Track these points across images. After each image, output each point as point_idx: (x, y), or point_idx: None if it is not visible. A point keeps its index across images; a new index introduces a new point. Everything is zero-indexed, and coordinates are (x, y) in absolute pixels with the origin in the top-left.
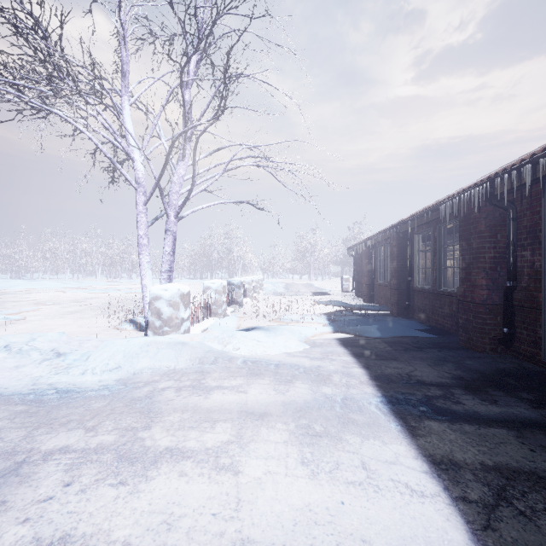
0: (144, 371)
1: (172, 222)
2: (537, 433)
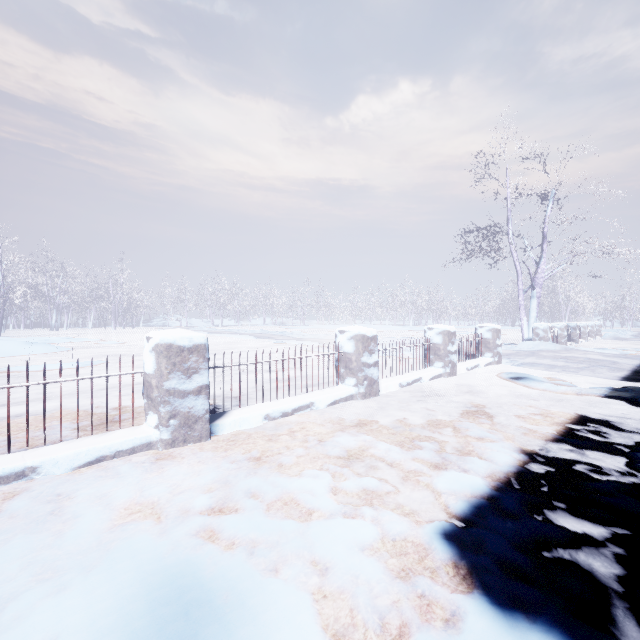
0: (543, 349)
1: (536, 293)
2: None
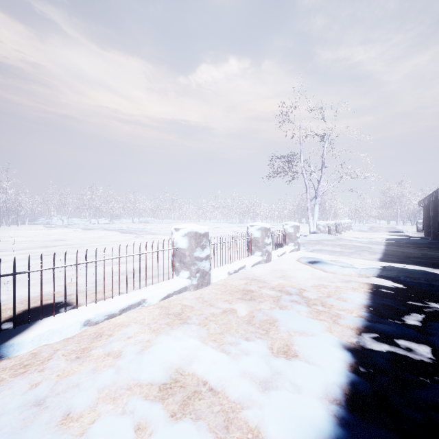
0: (324, 239)
1: (318, 201)
2: (419, 249)
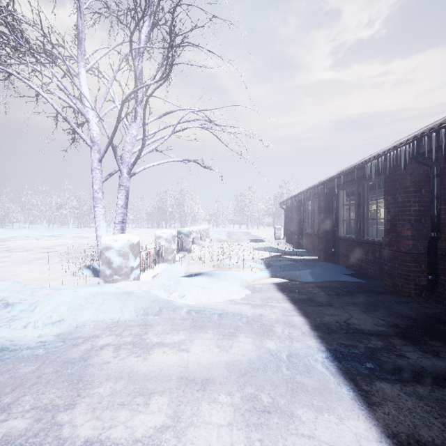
0: (87, 324)
1: (125, 178)
2: None
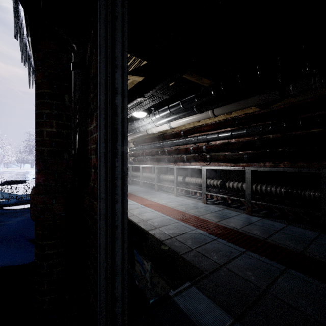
0: None
1: None
2: None
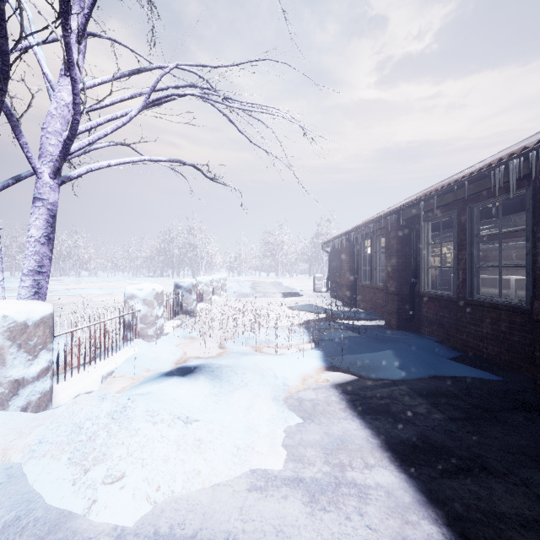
0: None
1: (46, 184)
2: None
